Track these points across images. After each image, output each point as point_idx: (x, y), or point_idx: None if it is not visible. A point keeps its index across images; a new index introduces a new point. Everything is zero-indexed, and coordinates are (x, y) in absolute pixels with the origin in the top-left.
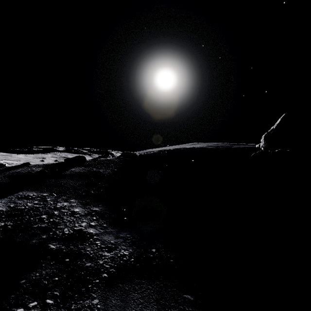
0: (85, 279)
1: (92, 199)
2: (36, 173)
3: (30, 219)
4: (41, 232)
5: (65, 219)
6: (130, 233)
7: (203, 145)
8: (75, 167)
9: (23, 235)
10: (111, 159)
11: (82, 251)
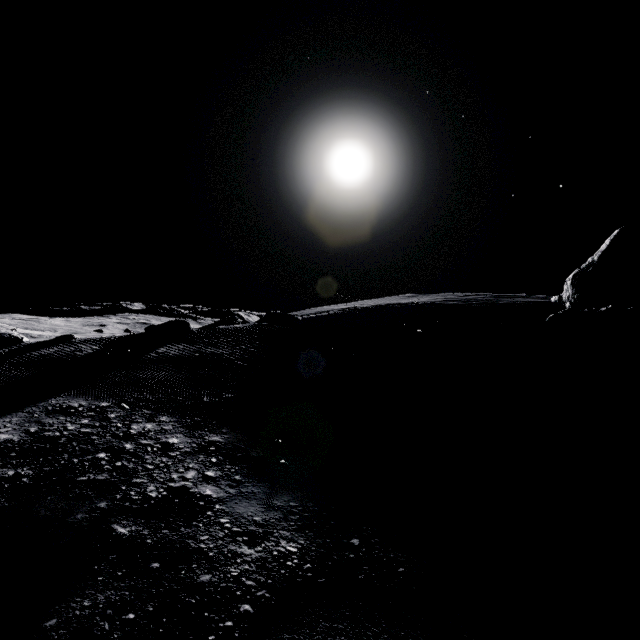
0: (200, 619)
1: (207, 417)
2: (86, 357)
3: (71, 461)
4: (96, 494)
5: (149, 463)
6: (298, 499)
7: (436, 298)
8: (168, 344)
9: (54, 502)
10: (242, 328)
11: (189, 542)
